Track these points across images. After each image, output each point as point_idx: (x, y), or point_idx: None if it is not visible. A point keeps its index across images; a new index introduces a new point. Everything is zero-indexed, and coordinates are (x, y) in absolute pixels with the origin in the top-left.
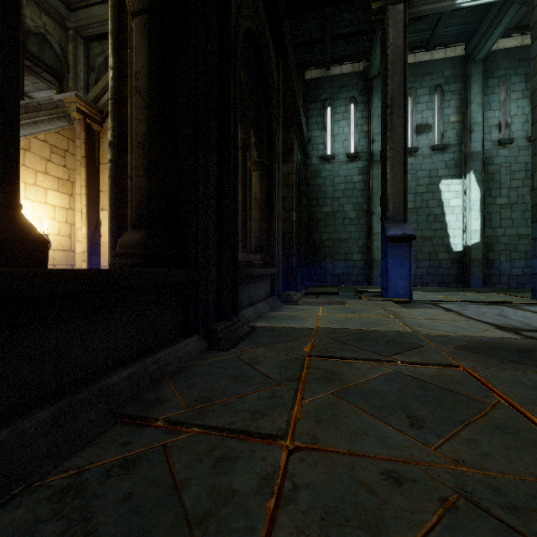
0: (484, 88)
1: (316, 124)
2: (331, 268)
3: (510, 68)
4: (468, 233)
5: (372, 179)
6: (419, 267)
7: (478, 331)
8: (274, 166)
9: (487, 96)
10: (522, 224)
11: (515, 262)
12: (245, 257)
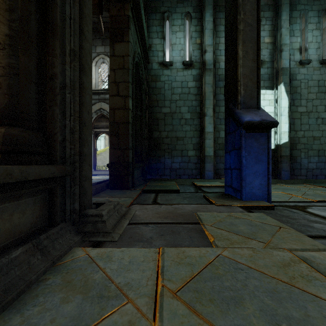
0: (289, 18)
1: (156, 33)
2: (170, 162)
3: (308, 4)
4: (279, 134)
5: (205, 84)
6: None
7: None
8: None
9: (291, 24)
10: (316, 128)
11: (311, 158)
12: None
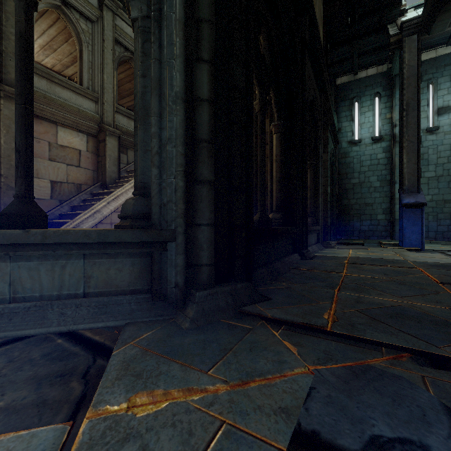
0: None
1: (345, 117)
2: (358, 225)
3: None
4: None
5: (395, 155)
6: (440, 225)
7: (449, 262)
8: (319, 164)
9: None
10: None
11: None
12: None
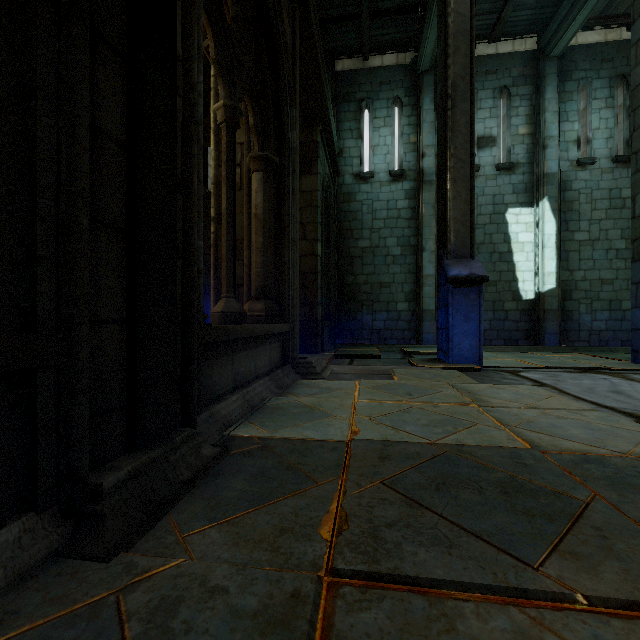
0: (560, 93)
1: (350, 131)
2: (370, 320)
3: (591, 69)
4: (541, 277)
5: (422, 204)
6: None
7: (638, 440)
8: (287, 167)
9: (563, 103)
10: (605, 266)
11: (597, 313)
12: (232, 305)
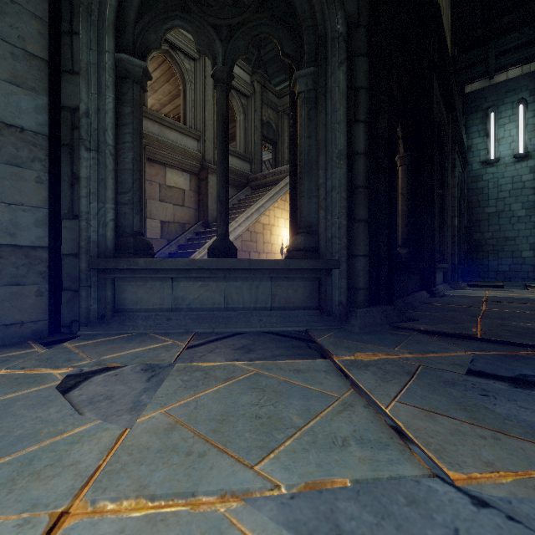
0: None
1: (477, 132)
2: (495, 265)
3: None
4: None
5: None
6: None
7: None
8: (445, 193)
9: None
10: None
11: None
12: None
